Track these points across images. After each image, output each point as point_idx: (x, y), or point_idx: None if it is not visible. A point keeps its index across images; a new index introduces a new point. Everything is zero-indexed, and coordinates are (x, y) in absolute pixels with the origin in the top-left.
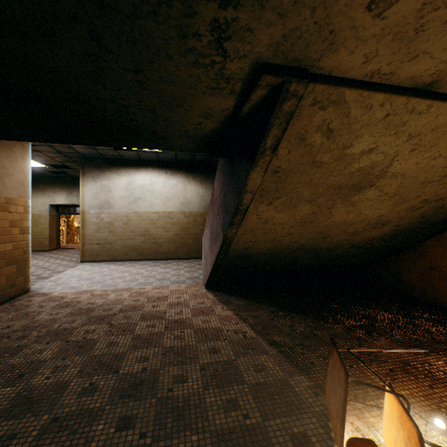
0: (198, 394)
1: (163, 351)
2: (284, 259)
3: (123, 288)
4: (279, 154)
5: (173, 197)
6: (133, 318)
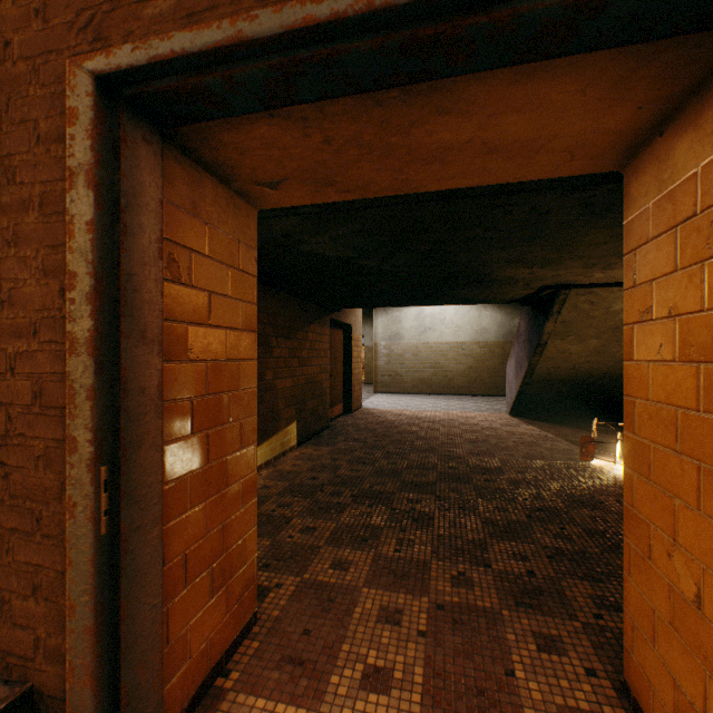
0: (512, 446)
1: (485, 435)
2: (591, 387)
3: (432, 410)
4: (562, 314)
5: (465, 325)
6: (454, 423)
